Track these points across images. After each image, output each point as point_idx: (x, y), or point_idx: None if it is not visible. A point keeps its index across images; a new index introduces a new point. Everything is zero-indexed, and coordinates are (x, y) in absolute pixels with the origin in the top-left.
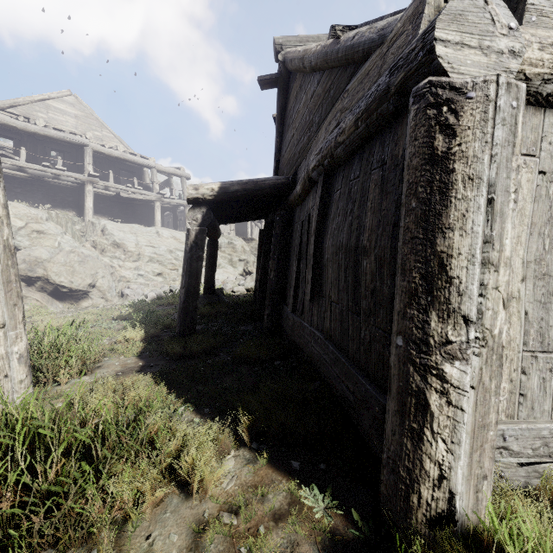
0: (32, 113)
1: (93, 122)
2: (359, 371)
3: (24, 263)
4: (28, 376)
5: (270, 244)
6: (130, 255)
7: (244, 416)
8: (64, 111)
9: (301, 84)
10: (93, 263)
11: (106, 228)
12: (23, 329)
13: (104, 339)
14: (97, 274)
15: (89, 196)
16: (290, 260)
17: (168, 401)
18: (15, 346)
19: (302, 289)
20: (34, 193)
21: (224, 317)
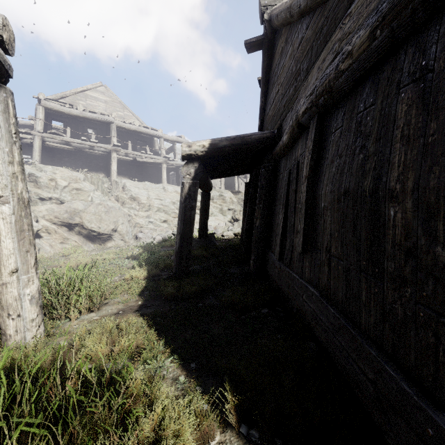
0: (75, 102)
1: (117, 105)
2: (381, 355)
3: (66, 213)
4: (39, 315)
5: (255, 194)
6: (142, 206)
7: (232, 389)
8: (97, 98)
9: (287, 37)
10: (115, 212)
11: (126, 185)
12: (35, 273)
13: (116, 276)
14: (118, 221)
15: (114, 161)
16: (276, 209)
17: (156, 351)
18: (27, 288)
19: (290, 238)
20: (76, 161)
21: (214, 259)
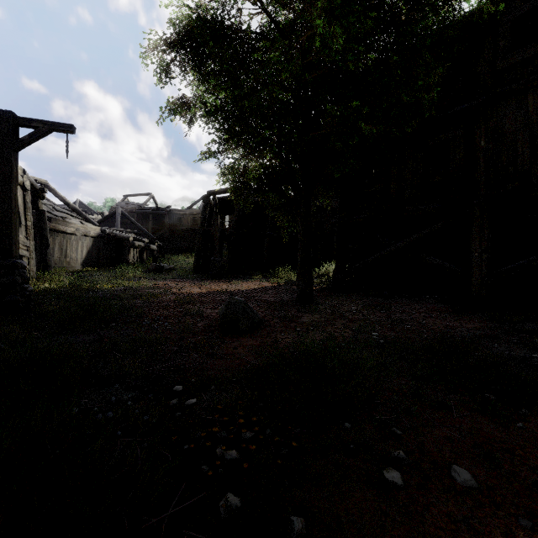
0: None
1: None
2: None
3: None
4: None
5: None
6: None
7: None
8: None
9: None
10: None
11: None
12: None
13: None
14: None
15: None
16: None
17: None
18: None
19: None
20: None
21: None
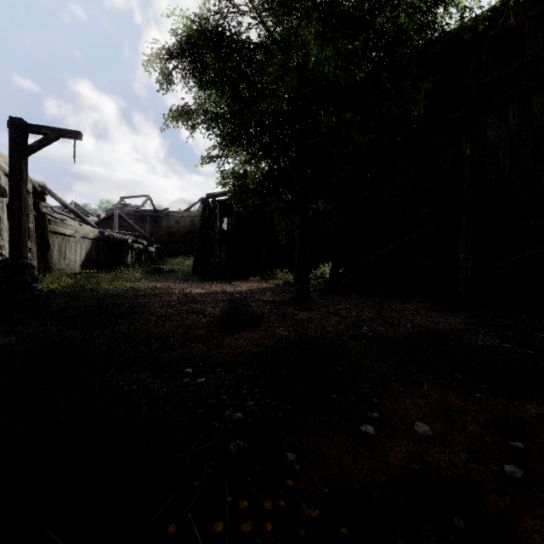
0: None
1: None
2: None
3: None
4: None
5: None
6: None
7: None
8: None
9: None
10: None
11: None
12: None
13: None
14: None
15: None
16: None
17: None
18: None
19: None
20: None
21: None
